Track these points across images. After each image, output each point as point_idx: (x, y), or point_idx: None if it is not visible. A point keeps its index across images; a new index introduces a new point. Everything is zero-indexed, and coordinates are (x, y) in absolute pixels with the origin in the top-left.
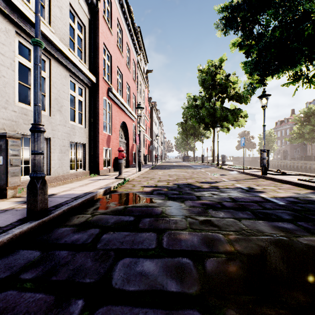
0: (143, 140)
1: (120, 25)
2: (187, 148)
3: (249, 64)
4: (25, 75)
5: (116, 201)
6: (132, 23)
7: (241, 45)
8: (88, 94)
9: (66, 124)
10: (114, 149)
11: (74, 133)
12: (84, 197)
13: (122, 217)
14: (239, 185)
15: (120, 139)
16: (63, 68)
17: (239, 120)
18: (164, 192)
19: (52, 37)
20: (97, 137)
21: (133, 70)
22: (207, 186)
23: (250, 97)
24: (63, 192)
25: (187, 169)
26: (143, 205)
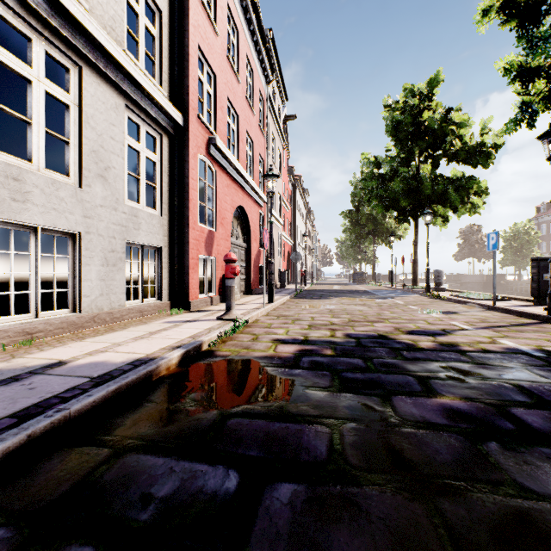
0: (278, 243)
1: (233, 21)
2: (359, 258)
3: (550, 32)
4: (55, 119)
5: (204, 387)
6: (257, 19)
7: (510, 6)
8: (167, 148)
9: (117, 206)
10: (221, 259)
11: (137, 225)
12: (122, 376)
13: (201, 469)
14: (511, 344)
15: (235, 239)
16: (111, 89)
17: (470, 201)
18: (327, 359)
19: (80, 15)
20: (185, 234)
21: (259, 110)
22: (431, 345)
23: (494, 153)
24: (87, 356)
25: (366, 298)
26: (275, 410)
